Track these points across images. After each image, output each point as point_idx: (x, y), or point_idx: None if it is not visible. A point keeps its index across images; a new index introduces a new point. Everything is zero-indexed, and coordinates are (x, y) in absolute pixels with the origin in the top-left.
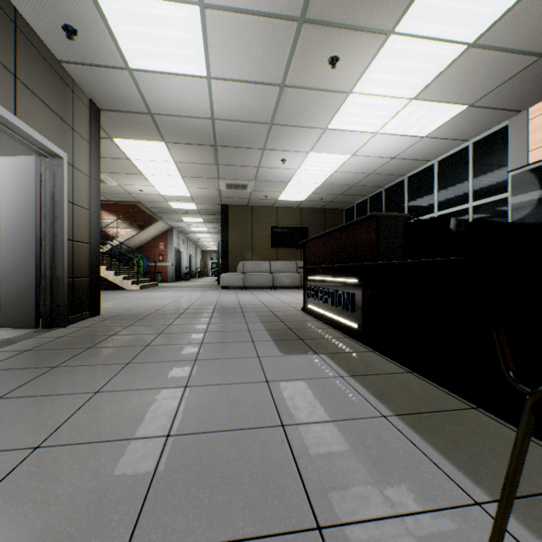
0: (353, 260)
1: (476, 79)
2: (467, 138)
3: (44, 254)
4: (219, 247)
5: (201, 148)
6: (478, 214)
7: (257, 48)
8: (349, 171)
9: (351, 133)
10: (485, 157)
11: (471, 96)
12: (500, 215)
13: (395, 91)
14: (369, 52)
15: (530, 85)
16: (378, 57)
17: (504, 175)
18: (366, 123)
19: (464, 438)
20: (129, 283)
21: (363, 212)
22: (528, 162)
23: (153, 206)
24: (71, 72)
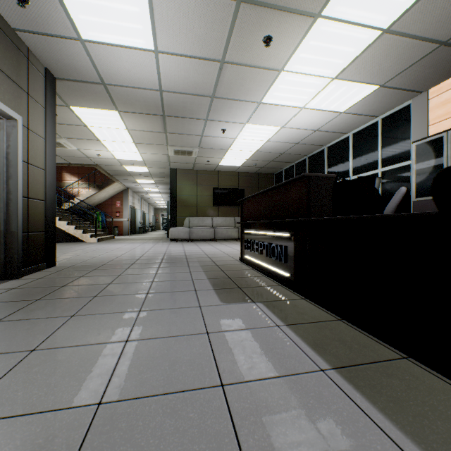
0: (286, 216)
1: (387, 62)
2: (377, 114)
3: None
4: (169, 205)
5: (151, 117)
6: (386, 178)
7: (199, 25)
8: (279, 141)
9: (282, 107)
10: (392, 130)
11: (382, 77)
12: (404, 179)
13: (320, 71)
14: (299, 34)
15: (431, 69)
16: (306, 38)
17: (407, 146)
18: (294, 98)
19: (403, 394)
20: (88, 236)
21: (290, 176)
22: (428, 134)
23: (110, 169)
24: (26, 40)
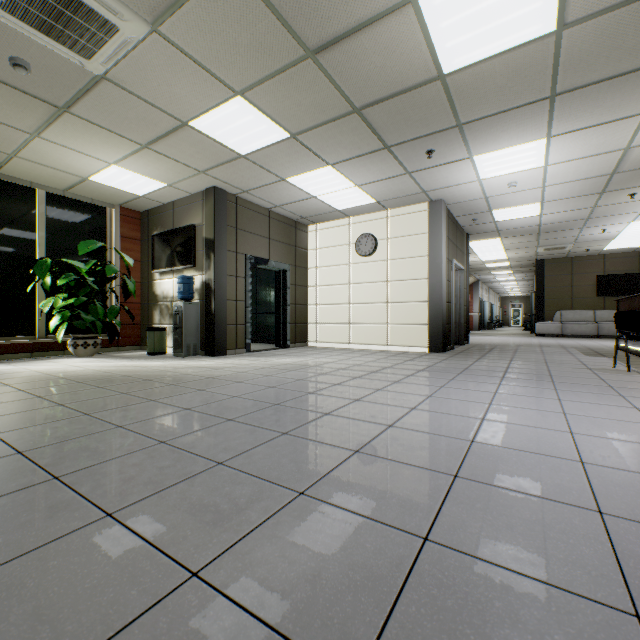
0: None
1: None
2: None
3: (455, 313)
4: (531, 297)
5: (526, 236)
6: None
7: (573, 203)
8: None
9: None
10: None
11: None
12: None
13: None
14: None
15: None
16: None
17: None
18: None
19: None
20: None
21: None
22: None
23: (470, 267)
24: (464, 228)
